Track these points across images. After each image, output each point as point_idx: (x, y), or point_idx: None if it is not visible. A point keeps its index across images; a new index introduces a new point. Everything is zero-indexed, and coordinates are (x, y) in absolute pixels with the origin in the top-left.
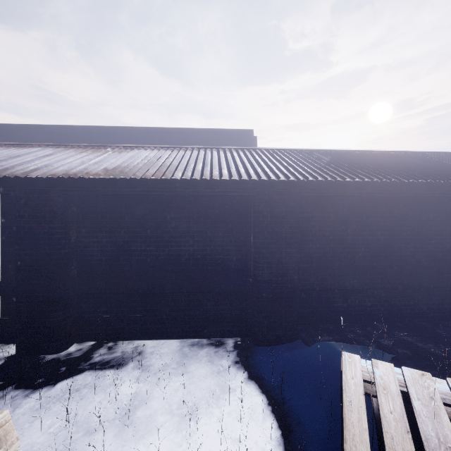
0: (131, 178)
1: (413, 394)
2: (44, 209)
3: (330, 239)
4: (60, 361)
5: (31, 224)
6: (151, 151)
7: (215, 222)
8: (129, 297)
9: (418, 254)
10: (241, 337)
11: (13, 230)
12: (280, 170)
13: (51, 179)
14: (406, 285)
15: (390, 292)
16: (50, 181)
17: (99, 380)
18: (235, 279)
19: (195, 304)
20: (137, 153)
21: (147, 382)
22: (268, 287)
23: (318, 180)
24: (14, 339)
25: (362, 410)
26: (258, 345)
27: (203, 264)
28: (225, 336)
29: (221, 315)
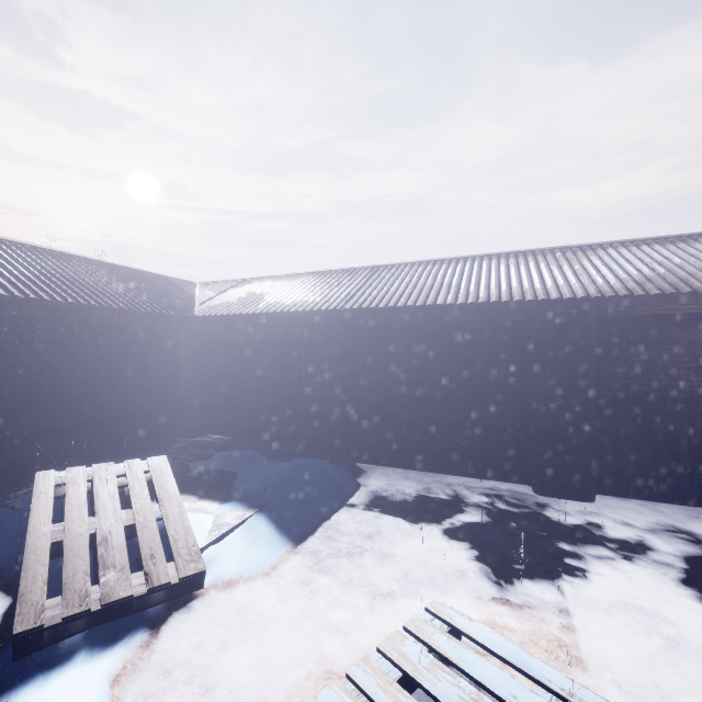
0: None
1: (96, 478)
2: None
3: (36, 371)
4: None
5: None
6: None
7: None
8: None
9: (143, 380)
10: None
11: None
12: None
13: None
14: (132, 412)
15: (114, 423)
16: None
17: None
18: None
19: None
20: None
21: None
22: None
23: (14, 296)
24: None
25: (50, 501)
26: None
27: None
28: None
29: None
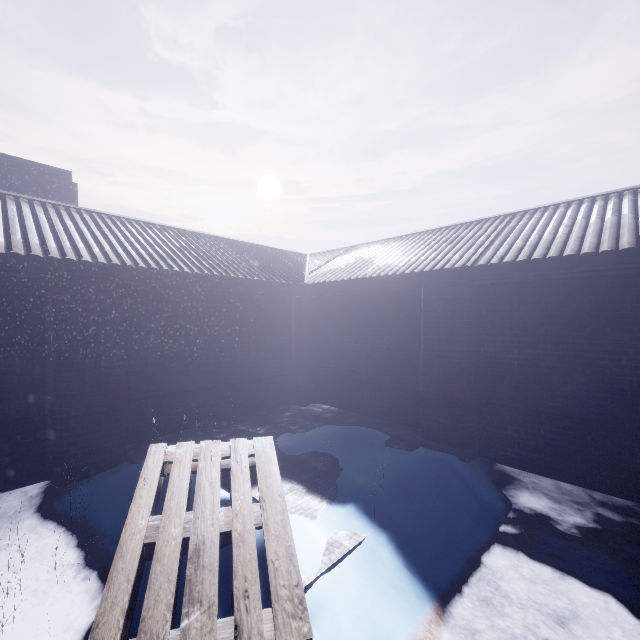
0: None
1: (201, 458)
2: None
3: (171, 337)
4: None
5: None
6: None
7: None
8: None
9: (259, 347)
10: (32, 484)
11: None
12: (101, 249)
13: None
14: (249, 378)
15: (234, 387)
16: None
17: None
18: (21, 400)
19: None
20: None
21: None
22: (78, 403)
23: (152, 268)
24: None
25: (154, 484)
26: (61, 484)
27: None
28: (0, 490)
29: None
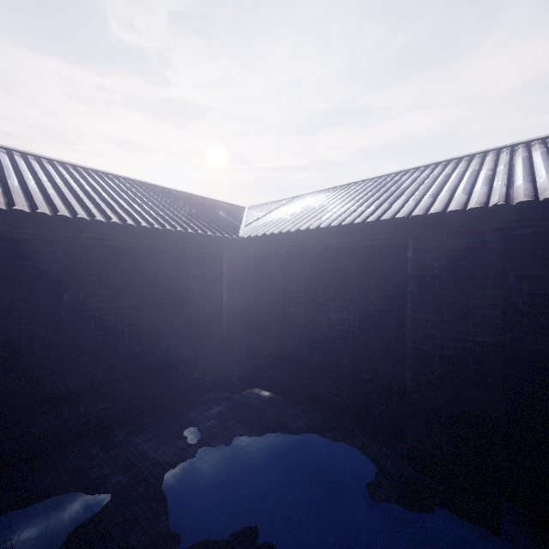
0: None
1: None
2: None
3: (23, 315)
4: None
5: None
6: None
7: None
8: None
9: (176, 321)
10: None
11: None
12: None
13: None
14: (161, 364)
15: (138, 379)
16: None
17: None
18: None
19: None
20: None
21: None
22: None
23: None
24: None
25: None
26: None
27: None
28: None
29: None
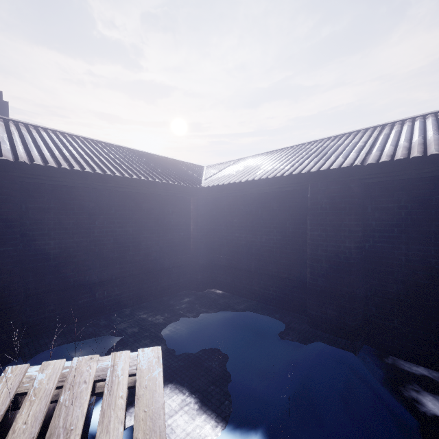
0: None
1: (67, 386)
2: None
3: (74, 233)
4: None
5: None
6: None
7: None
8: None
9: (161, 241)
10: None
11: None
12: None
13: None
14: (152, 269)
15: (138, 277)
16: None
17: None
18: None
19: None
20: None
21: None
22: None
23: (50, 166)
24: None
25: None
26: None
27: None
28: None
29: None
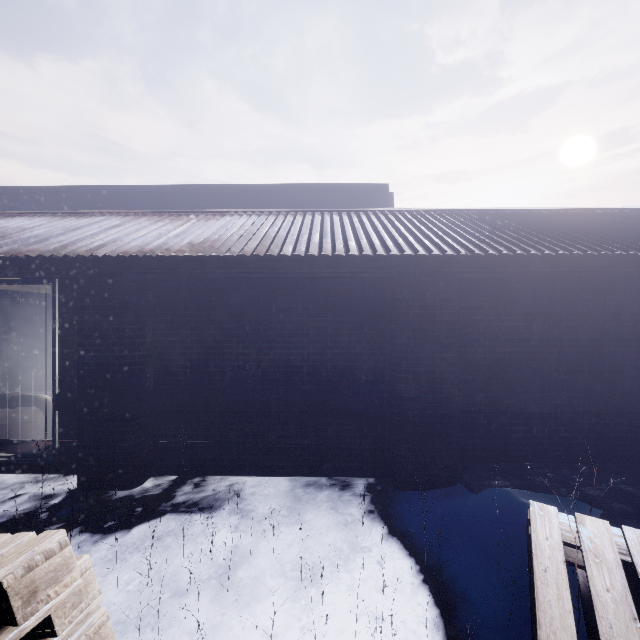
0: (225, 255)
1: None
2: (114, 298)
3: (506, 340)
4: (135, 500)
5: (97, 318)
6: (248, 217)
7: (339, 315)
8: (221, 417)
9: None
10: (375, 477)
11: (74, 325)
12: (430, 241)
13: (122, 258)
14: (624, 408)
15: (597, 418)
16: (120, 261)
17: (186, 527)
18: (367, 395)
19: (311, 429)
20: (229, 221)
21: (249, 533)
22: (414, 408)
23: (487, 254)
24: (75, 468)
25: (563, 584)
26: (400, 489)
27: (321, 373)
28: (353, 475)
29: (347, 445)
